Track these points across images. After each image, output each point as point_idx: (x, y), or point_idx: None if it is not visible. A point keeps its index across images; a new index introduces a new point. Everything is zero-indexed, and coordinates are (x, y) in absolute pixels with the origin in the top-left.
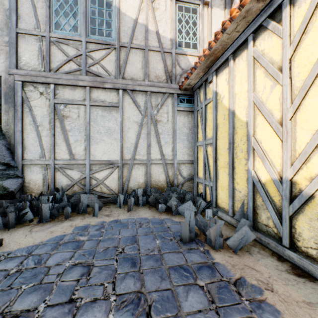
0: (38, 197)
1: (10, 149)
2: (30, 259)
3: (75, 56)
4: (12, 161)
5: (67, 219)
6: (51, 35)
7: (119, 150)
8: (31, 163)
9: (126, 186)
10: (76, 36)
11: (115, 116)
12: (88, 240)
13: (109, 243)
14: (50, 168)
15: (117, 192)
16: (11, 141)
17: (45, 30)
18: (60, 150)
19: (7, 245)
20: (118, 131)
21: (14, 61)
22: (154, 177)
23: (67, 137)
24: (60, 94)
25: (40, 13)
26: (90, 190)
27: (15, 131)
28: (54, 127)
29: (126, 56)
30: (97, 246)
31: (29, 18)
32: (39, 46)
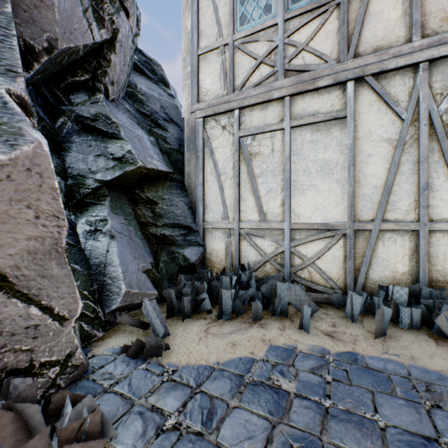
0: (219, 275)
1: (191, 209)
2: (196, 402)
3: (267, 53)
4: (193, 223)
5: (256, 323)
6: (235, 37)
7: (345, 203)
8: (212, 226)
9: (363, 275)
10: (269, 20)
11: (336, 137)
12: (298, 397)
13: (354, 434)
14: (234, 234)
15: (340, 285)
16: (192, 199)
17: (228, 34)
18: (246, 208)
19: (176, 350)
20: (343, 165)
21: (195, 95)
22: (440, 264)
23: (256, 186)
24: (246, 122)
25: (223, 14)
26: (290, 273)
27: (196, 185)
28: (238, 173)
29: (363, 7)
30: (321, 429)
31: (210, 29)
32: (221, 61)
